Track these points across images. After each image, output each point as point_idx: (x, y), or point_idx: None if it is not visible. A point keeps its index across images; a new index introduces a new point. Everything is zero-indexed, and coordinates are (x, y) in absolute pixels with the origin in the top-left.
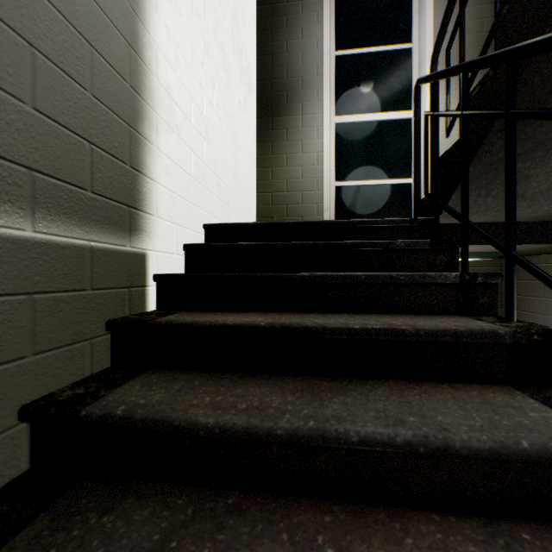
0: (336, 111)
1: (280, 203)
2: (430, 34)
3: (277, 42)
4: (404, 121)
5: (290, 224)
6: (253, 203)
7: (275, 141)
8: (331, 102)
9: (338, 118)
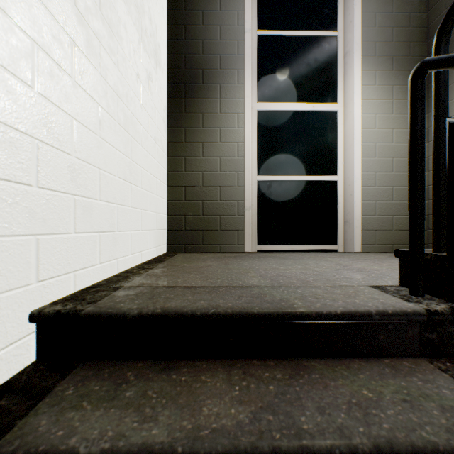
0: (258, 97)
1: (195, 198)
2: (359, 22)
3: (191, 11)
4: (328, 113)
5: (208, 318)
6: (161, 200)
7: (189, 125)
8: (252, 86)
9: (260, 105)
